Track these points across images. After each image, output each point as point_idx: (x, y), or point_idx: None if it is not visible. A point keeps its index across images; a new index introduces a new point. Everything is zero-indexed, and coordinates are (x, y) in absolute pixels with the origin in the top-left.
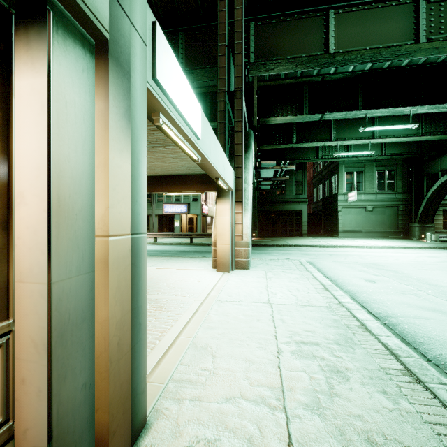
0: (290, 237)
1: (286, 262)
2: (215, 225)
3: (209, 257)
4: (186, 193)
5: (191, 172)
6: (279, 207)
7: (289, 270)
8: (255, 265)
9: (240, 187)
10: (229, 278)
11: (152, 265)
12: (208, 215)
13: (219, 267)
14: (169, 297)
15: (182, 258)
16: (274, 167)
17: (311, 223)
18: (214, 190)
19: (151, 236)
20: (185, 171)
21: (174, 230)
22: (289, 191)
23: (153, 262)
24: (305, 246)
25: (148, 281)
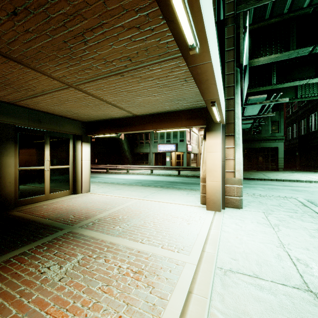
0: (267, 171)
1: (282, 201)
2: (203, 160)
3: (195, 189)
4: (175, 130)
5: (179, 107)
6: (255, 144)
7: (295, 214)
8: (247, 203)
9: (232, 120)
10: (223, 221)
11: (144, 196)
12: (192, 152)
13: (209, 205)
14: (153, 250)
15: (171, 189)
16: (263, 102)
17: (285, 159)
18: (202, 124)
19: (148, 168)
20: (173, 106)
21: (166, 163)
22: (265, 130)
23: (145, 193)
24: (288, 181)
25: (136, 217)
